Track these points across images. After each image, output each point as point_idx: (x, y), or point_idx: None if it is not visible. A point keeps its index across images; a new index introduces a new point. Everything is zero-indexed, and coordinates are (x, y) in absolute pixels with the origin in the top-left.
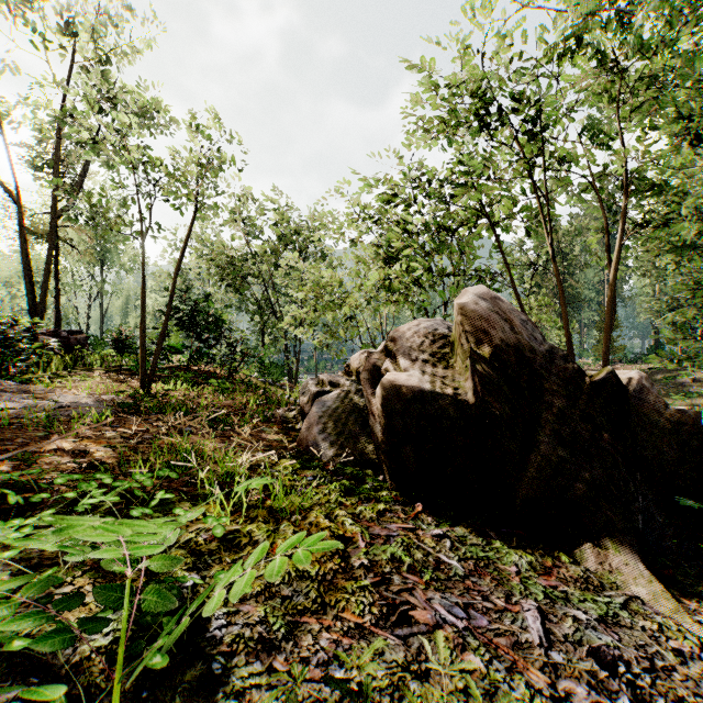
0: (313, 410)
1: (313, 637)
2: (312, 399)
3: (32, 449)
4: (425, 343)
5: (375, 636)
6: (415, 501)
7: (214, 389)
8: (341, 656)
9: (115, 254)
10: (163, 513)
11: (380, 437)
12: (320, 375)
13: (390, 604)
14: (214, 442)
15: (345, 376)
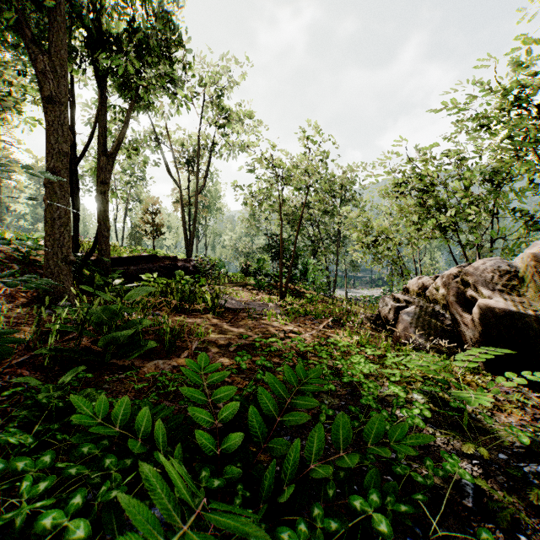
0: (403, 318)
1: (505, 418)
2: (394, 311)
3: (289, 330)
4: (495, 277)
5: (534, 424)
6: (507, 379)
7: (307, 300)
8: (524, 425)
9: (213, 209)
10: (381, 364)
11: (476, 338)
12: (394, 294)
13: (532, 416)
14: (352, 333)
15: (405, 295)
